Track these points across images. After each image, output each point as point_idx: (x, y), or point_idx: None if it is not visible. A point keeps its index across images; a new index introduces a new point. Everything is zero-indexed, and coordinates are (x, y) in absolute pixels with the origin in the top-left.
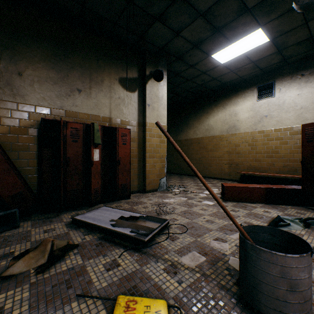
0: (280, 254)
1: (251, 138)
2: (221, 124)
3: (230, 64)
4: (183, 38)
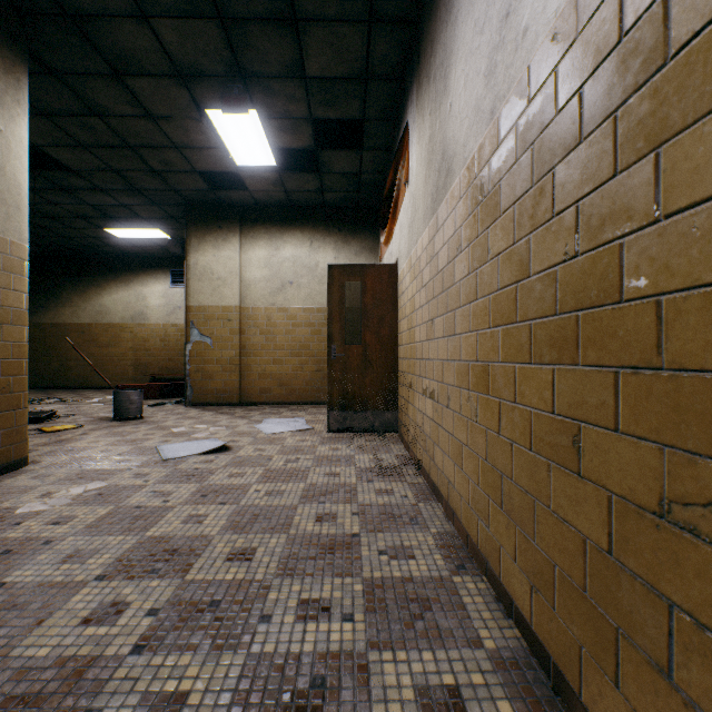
0: (128, 391)
1: (164, 331)
2: (124, 308)
3: (133, 240)
4: (64, 208)
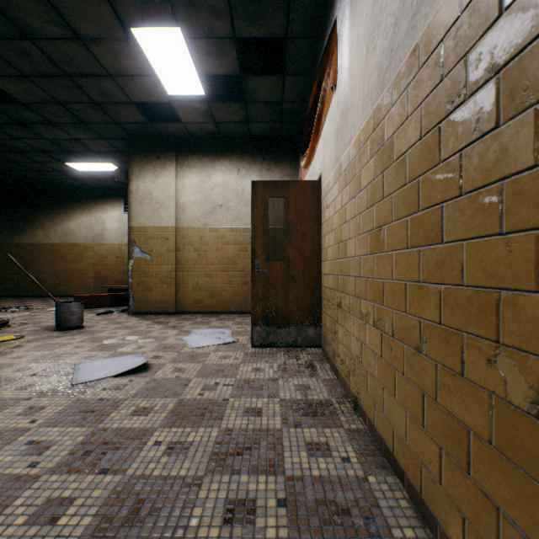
0: (69, 303)
1: (119, 250)
2: (87, 231)
3: (91, 173)
4: (26, 143)
